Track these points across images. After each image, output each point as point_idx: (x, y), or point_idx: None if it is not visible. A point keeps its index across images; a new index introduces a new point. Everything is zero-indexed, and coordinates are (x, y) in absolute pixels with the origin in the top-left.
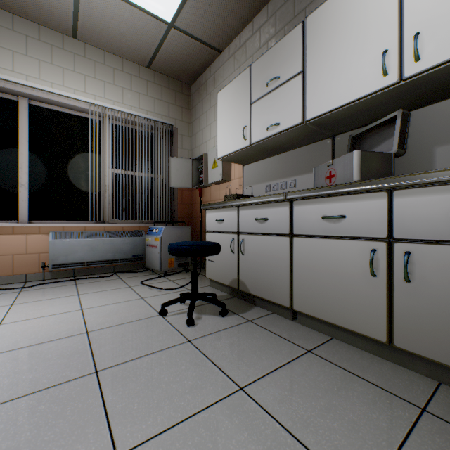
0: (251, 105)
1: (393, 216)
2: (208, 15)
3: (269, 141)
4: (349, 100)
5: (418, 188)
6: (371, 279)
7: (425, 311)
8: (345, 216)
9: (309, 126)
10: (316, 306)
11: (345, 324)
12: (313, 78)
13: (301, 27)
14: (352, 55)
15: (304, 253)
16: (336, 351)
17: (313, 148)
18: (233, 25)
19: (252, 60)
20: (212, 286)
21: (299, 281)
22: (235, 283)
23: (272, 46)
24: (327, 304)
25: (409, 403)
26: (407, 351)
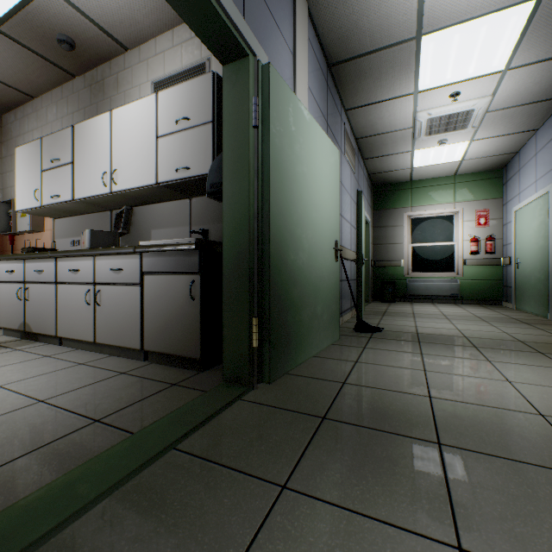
0: (42, 173)
1: (96, 271)
2: (5, 67)
3: (58, 206)
4: (93, 194)
5: (103, 256)
6: (89, 307)
7: (105, 320)
8: (80, 270)
9: (82, 203)
10: (69, 330)
11: (80, 337)
12: (78, 171)
13: (72, 130)
14: (95, 166)
15: (63, 295)
16: (69, 354)
17: (102, 216)
18: (41, 83)
19: (62, 122)
20: (7, 334)
21: (61, 315)
22: (23, 327)
23: (77, 119)
24: (73, 328)
25: (78, 363)
26: (104, 344)
